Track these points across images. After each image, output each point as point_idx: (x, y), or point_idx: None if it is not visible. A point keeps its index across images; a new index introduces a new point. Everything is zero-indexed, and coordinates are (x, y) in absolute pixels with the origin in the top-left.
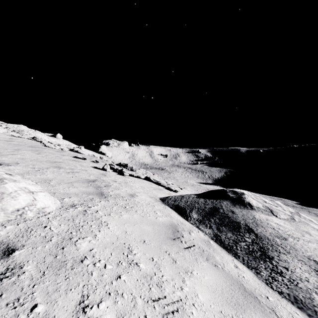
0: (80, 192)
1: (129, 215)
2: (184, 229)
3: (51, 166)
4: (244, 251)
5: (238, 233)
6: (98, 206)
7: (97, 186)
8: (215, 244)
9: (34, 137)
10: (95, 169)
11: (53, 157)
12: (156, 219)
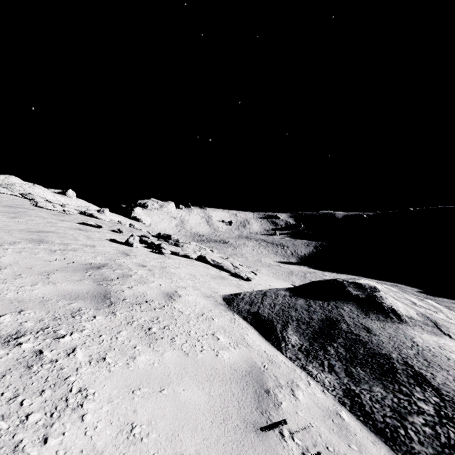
0: (56, 294)
1: (153, 356)
2: (279, 380)
3: (25, 238)
4: (429, 446)
5: (396, 386)
6: (82, 332)
7: (102, 278)
8: (354, 421)
9: (22, 193)
10: (113, 244)
11: (40, 223)
12: (217, 359)
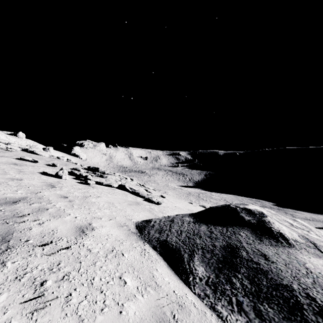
0: None
1: None
2: None
3: None
4: None
5: None
6: None
7: (12, 215)
8: None
9: None
10: (43, 177)
11: None
12: (120, 320)
